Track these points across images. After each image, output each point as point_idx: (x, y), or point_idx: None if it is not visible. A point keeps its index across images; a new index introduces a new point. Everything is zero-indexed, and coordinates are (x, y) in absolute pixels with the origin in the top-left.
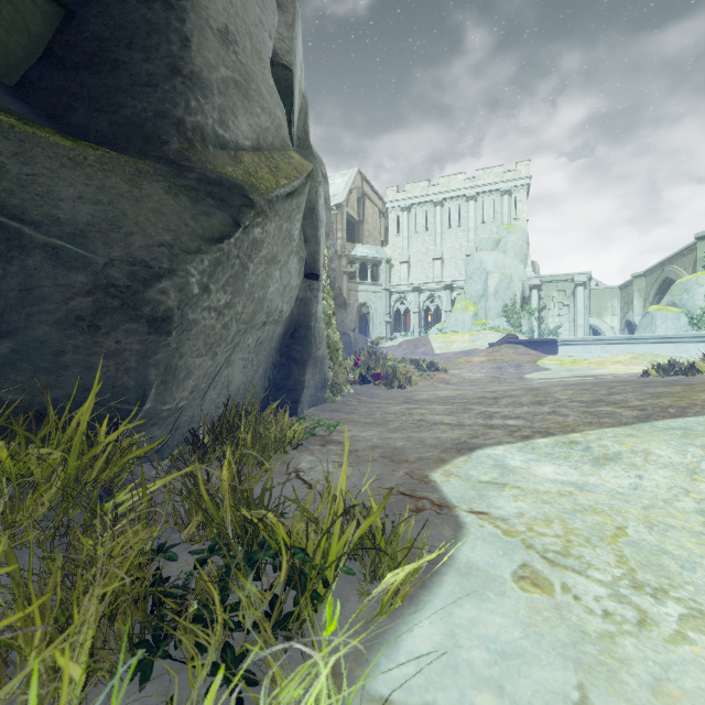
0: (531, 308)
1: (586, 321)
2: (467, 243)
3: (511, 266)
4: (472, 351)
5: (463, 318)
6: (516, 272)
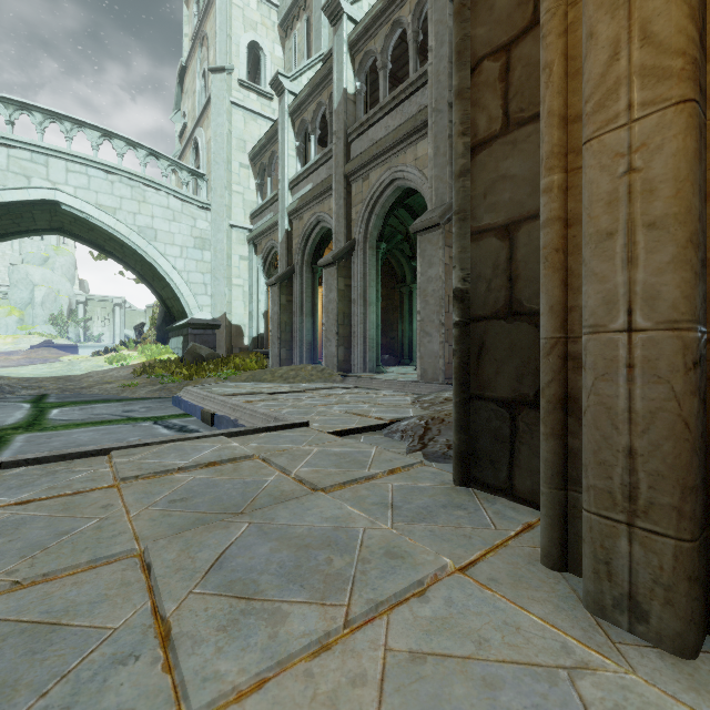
0: (78, 319)
1: (123, 331)
2: (12, 253)
3: (60, 282)
4: (14, 352)
5: (6, 322)
6: (64, 288)
